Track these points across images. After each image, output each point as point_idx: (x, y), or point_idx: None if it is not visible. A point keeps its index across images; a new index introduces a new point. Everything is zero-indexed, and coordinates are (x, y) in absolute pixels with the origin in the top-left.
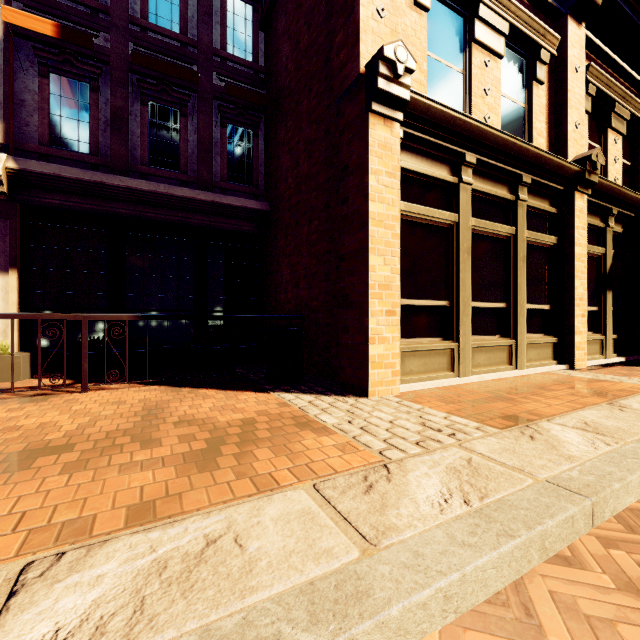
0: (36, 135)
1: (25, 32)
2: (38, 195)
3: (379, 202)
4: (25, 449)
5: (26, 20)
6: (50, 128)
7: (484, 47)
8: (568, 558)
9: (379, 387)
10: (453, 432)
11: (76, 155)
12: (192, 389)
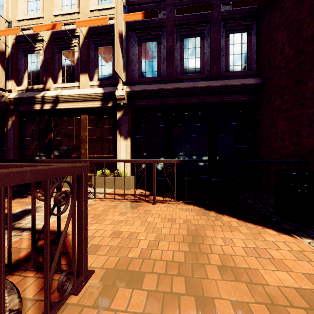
0: (136, 74)
1: (133, 27)
2: (137, 102)
3: None
4: (117, 263)
5: (132, 17)
6: (141, 69)
7: None
8: None
9: None
10: None
11: (151, 79)
12: (215, 213)
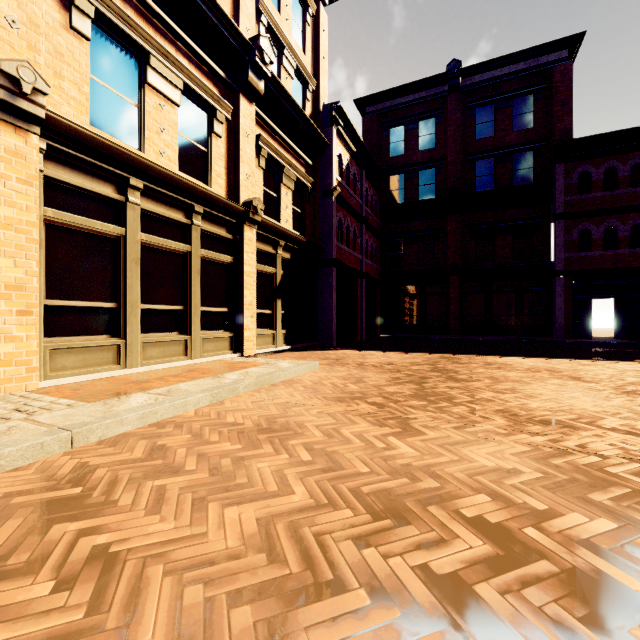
0: None
1: None
2: None
3: (7, 206)
4: None
5: None
6: None
7: (159, 92)
8: (23, 468)
9: (7, 384)
10: (38, 410)
11: None
12: None
